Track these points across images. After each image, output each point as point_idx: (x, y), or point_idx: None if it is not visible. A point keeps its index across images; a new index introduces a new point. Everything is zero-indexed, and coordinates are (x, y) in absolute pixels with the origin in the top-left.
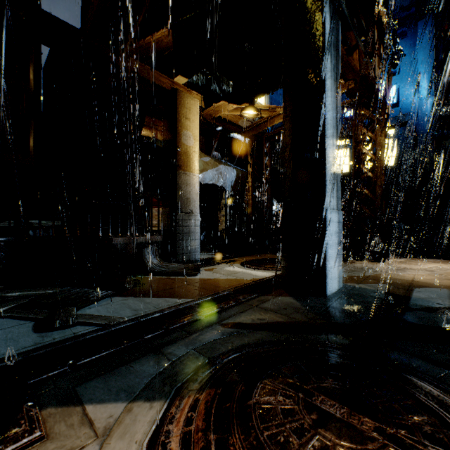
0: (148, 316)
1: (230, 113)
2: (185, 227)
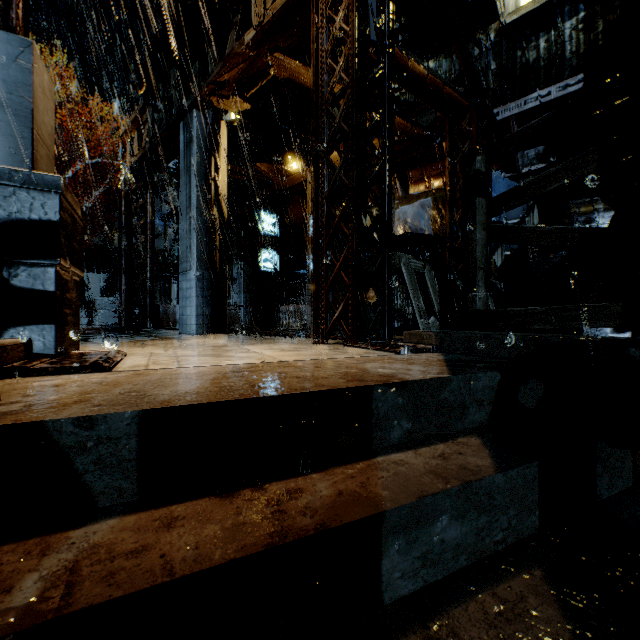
0: None
1: None
2: None
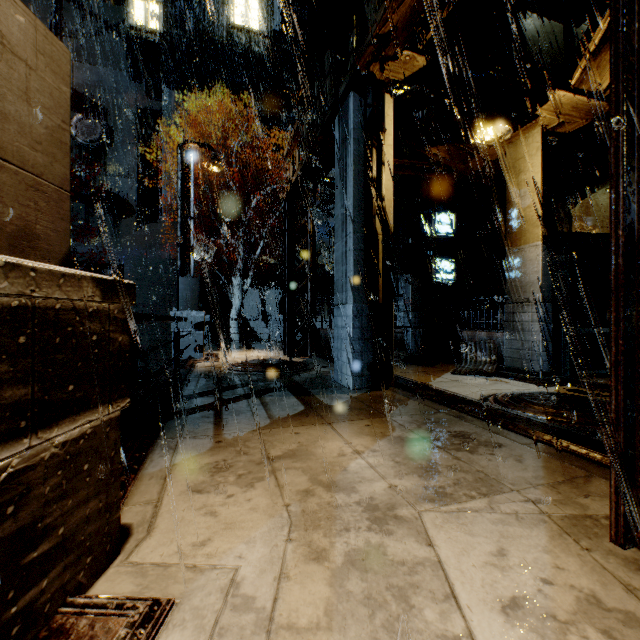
0: None
1: (607, 79)
2: (517, 322)
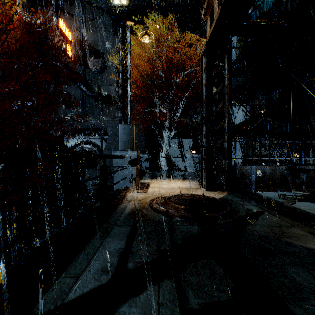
0: (276, 201)
1: None
2: None
